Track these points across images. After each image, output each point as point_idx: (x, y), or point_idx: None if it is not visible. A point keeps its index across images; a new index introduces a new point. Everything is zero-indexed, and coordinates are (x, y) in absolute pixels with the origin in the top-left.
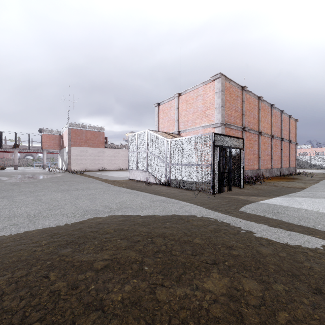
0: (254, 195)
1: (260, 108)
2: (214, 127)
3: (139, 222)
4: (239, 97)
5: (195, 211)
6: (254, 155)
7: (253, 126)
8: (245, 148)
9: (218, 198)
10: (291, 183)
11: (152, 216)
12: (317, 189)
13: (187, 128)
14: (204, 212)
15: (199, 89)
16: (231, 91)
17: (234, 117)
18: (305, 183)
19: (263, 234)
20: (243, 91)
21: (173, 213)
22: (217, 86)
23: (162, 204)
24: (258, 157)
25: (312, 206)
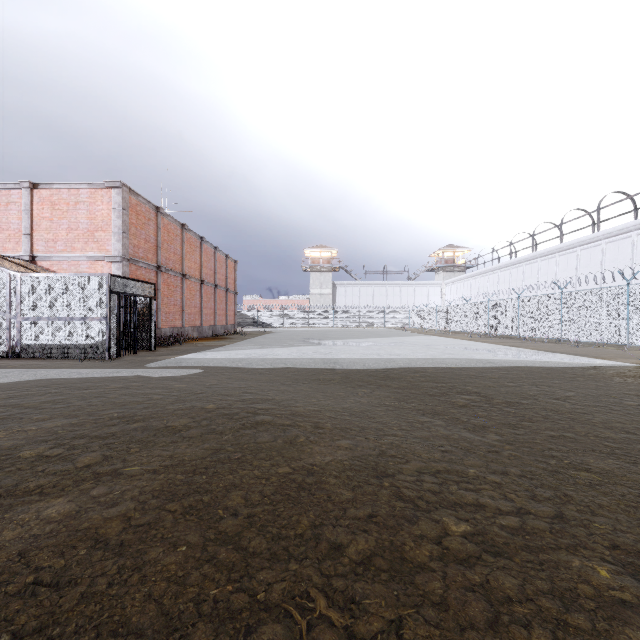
0: (165, 355)
1: (184, 241)
2: (110, 261)
3: (10, 384)
4: (152, 221)
5: (86, 371)
6: (176, 307)
7: (174, 265)
8: (162, 296)
9: (117, 361)
10: (218, 342)
11: (22, 380)
12: (235, 345)
13: (55, 254)
14: (99, 370)
15: (81, 191)
16: (140, 211)
17: (145, 250)
18: (232, 341)
19: (158, 372)
20: (158, 213)
21: (55, 375)
22: (115, 199)
23: (28, 372)
24: (182, 310)
25: (214, 356)
